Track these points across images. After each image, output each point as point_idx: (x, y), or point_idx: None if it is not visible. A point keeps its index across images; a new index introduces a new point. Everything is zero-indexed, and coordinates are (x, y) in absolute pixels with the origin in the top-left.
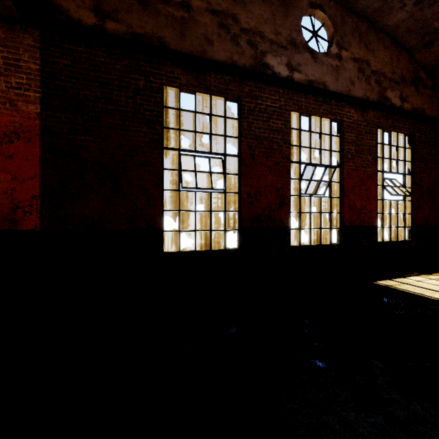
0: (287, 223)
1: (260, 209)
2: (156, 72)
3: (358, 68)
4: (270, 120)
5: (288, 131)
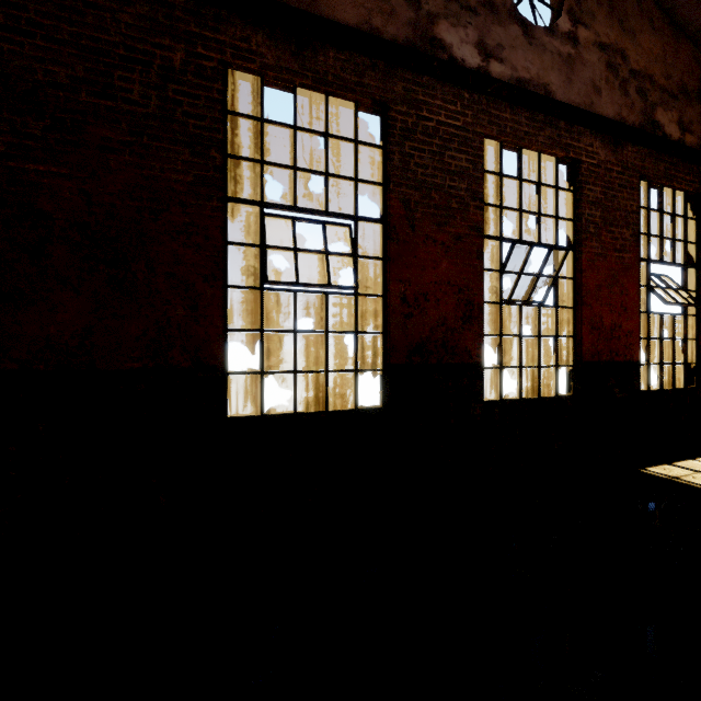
0: (478, 356)
1: (425, 328)
2: (211, 36)
3: (607, 64)
4: (445, 152)
5: (479, 175)
